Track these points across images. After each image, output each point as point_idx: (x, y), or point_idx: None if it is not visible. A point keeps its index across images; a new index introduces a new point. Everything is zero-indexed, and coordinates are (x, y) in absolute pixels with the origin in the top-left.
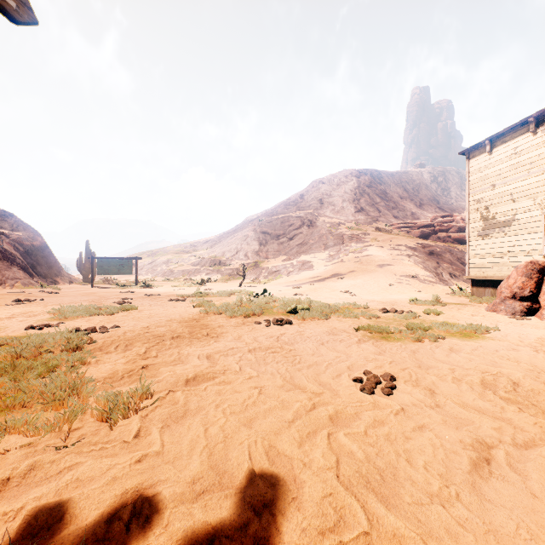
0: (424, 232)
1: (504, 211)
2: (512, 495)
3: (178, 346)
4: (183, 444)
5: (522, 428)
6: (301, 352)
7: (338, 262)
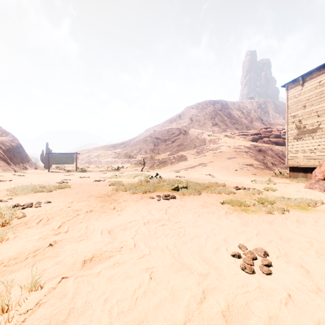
0: (254, 137)
1: (312, 123)
2: None
3: (88, 220)
4: None
5: None
6: (184, 224)
7: (202, 156)
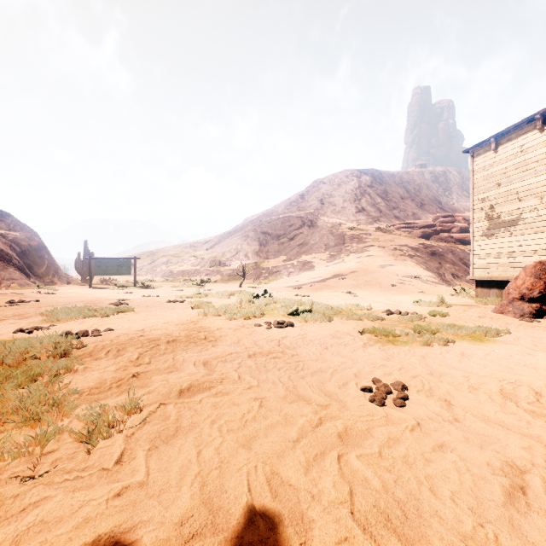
0: (426, 232)
1: (510, 210)
2: None
3: (173, 351)
4: (172, 471)
5: None
6: (303, 358)
7: (339, 263)
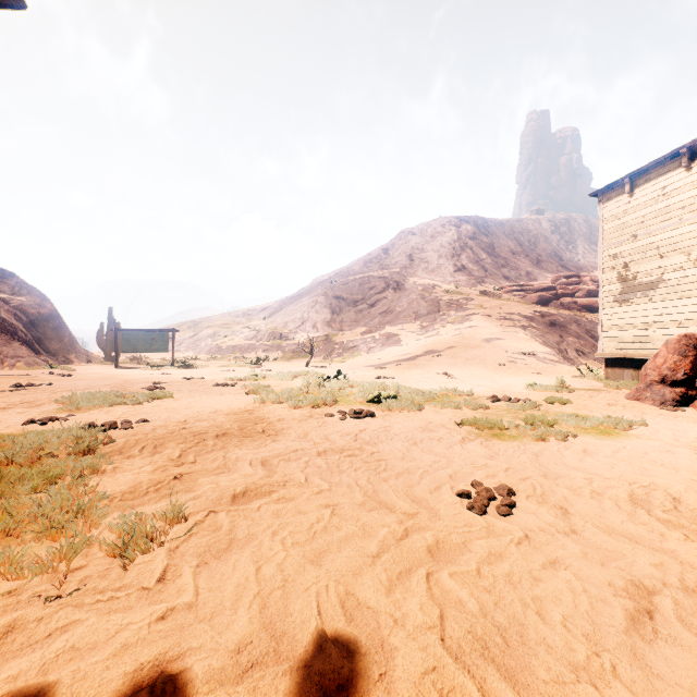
0: (543, 296)
1: (648, 270)
2: (689, 667)
3: (224, 447)
4: (226, 591)
5: (692, 564)
6: (386, 456)
7: (433, 336)
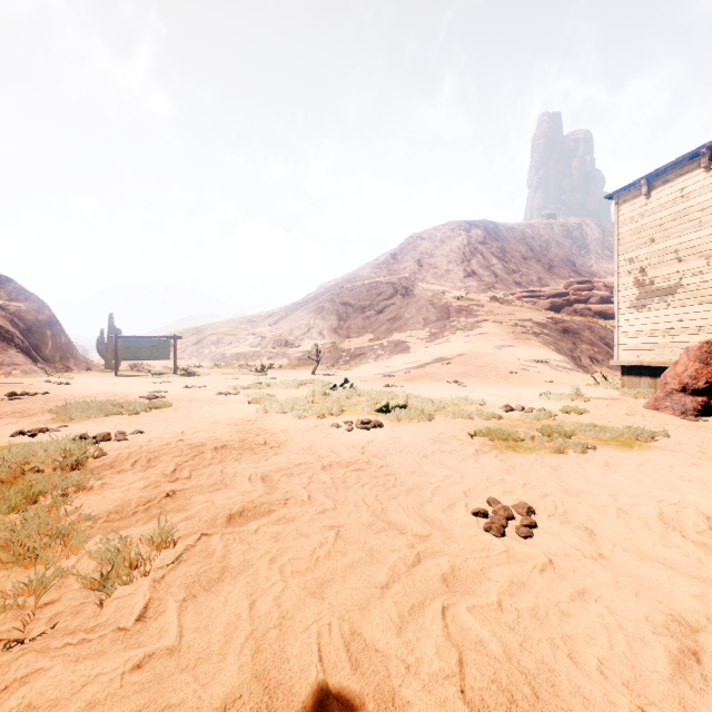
0: (555, 302)
1: (666, 274)
2: None
3: (222, 460)
4: (214, 631)
5: None
6: (396, 470)
7: (442, 343)
